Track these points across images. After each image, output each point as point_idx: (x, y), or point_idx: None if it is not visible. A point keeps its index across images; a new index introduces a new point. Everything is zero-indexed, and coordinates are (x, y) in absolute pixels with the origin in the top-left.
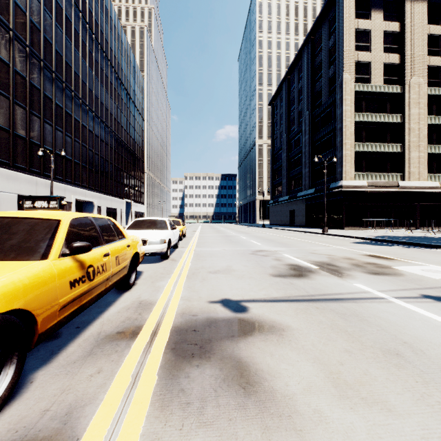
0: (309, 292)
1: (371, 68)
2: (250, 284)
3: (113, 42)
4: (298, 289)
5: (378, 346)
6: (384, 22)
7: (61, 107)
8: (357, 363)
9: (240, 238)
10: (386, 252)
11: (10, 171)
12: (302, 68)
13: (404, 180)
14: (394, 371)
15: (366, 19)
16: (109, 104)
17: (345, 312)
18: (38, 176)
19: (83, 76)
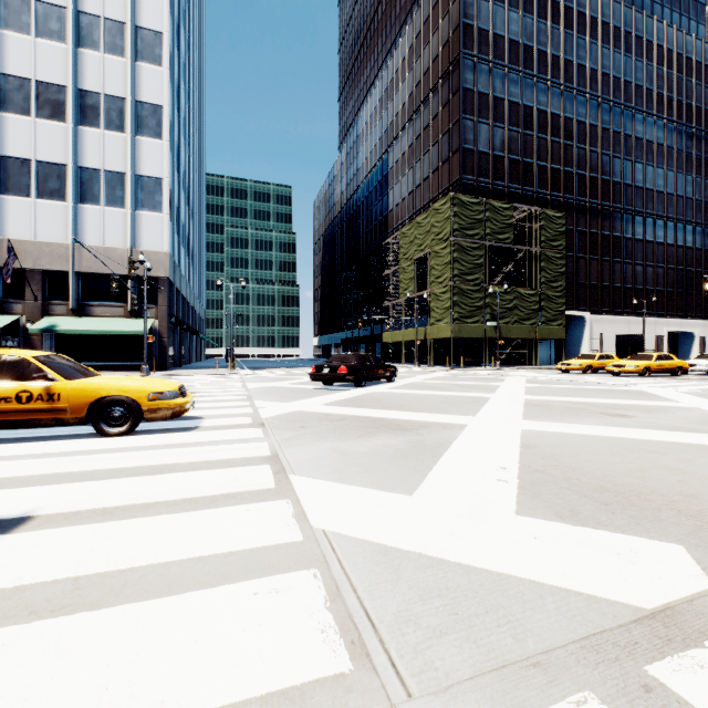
0: None
1: None
2: None
3: None
4: None
5: None
6: None
7: (651, 241)
8: None
9: None
10: None
11: (610, 316)
12: None
13: None
14: None
15: None
16: None
17: None
18: (630, 315)
19: (678, 190)
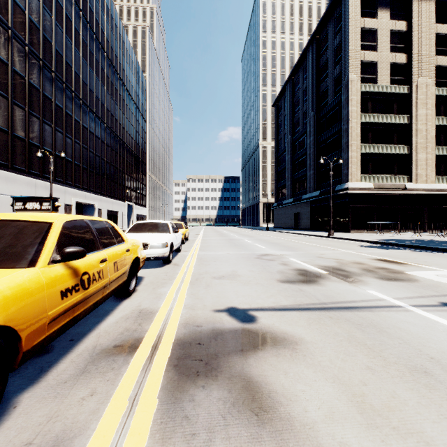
0: (320, 300)
1: (377, 68)
2: (257, 290)
3: (114, 42)
4: (308, 296)
5: (403, 362)
6: (390, 21)
7: (61, 107)
8: (383, 383)
9: (244, 242)
10: (396, 256)
11: (9, 173)
12: (306, 68)
13: (411, 182)
14: (425, 393)
15: (372, 18)
16: (111, 105)
17: (361, 322)
18: (38, 178)
19: (84, 76)
